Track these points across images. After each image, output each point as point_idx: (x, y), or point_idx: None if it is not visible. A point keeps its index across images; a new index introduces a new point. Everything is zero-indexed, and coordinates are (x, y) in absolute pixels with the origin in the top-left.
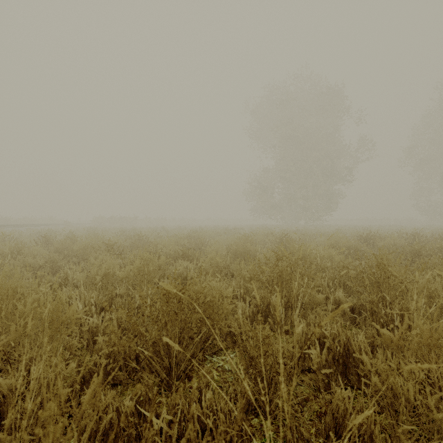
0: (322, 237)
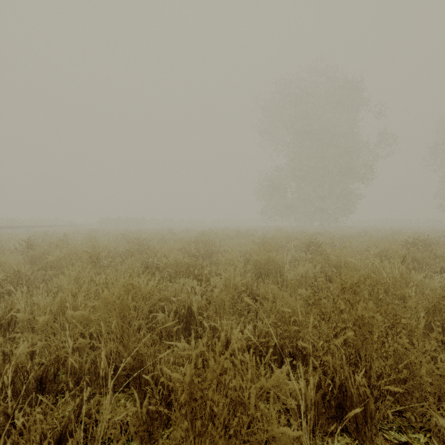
0: (354, 241)
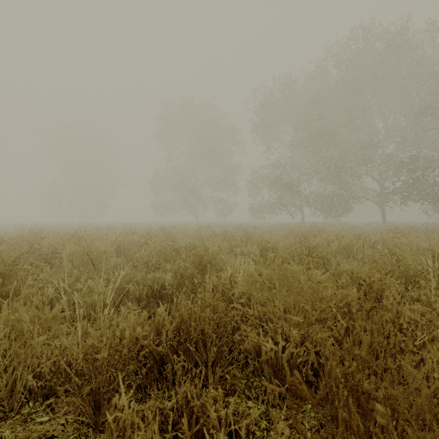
0: None
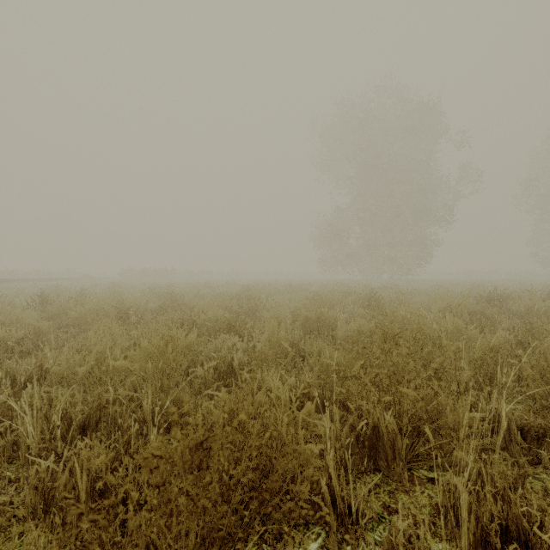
0: (423, 296)
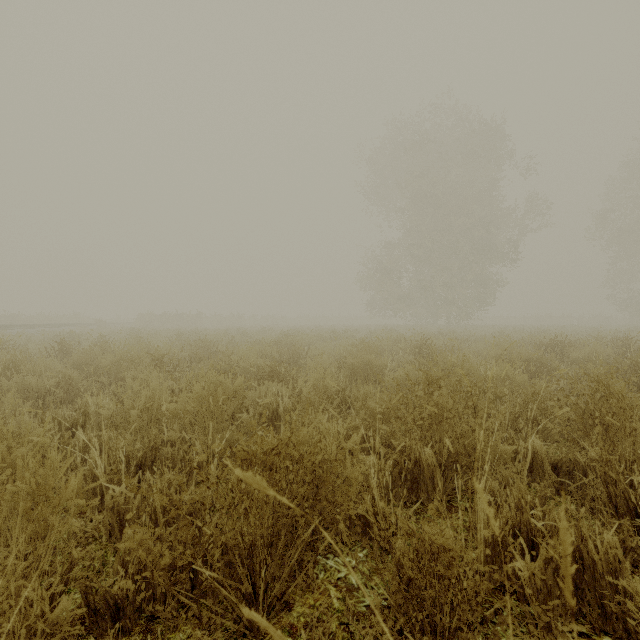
0: (480, 343)
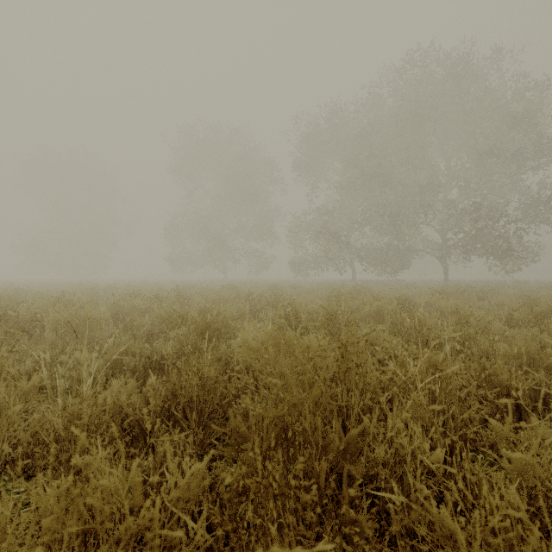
0: None
